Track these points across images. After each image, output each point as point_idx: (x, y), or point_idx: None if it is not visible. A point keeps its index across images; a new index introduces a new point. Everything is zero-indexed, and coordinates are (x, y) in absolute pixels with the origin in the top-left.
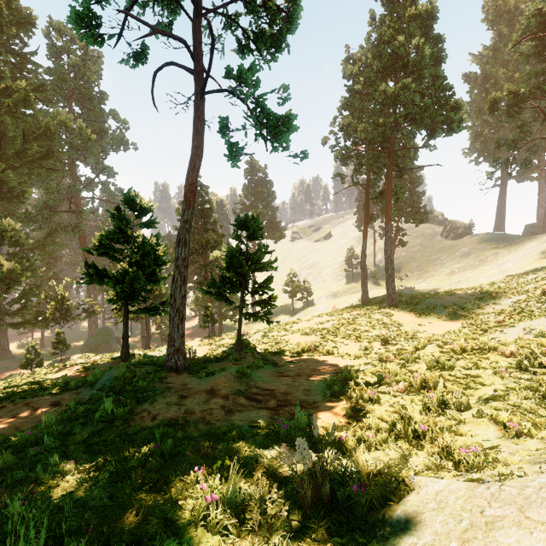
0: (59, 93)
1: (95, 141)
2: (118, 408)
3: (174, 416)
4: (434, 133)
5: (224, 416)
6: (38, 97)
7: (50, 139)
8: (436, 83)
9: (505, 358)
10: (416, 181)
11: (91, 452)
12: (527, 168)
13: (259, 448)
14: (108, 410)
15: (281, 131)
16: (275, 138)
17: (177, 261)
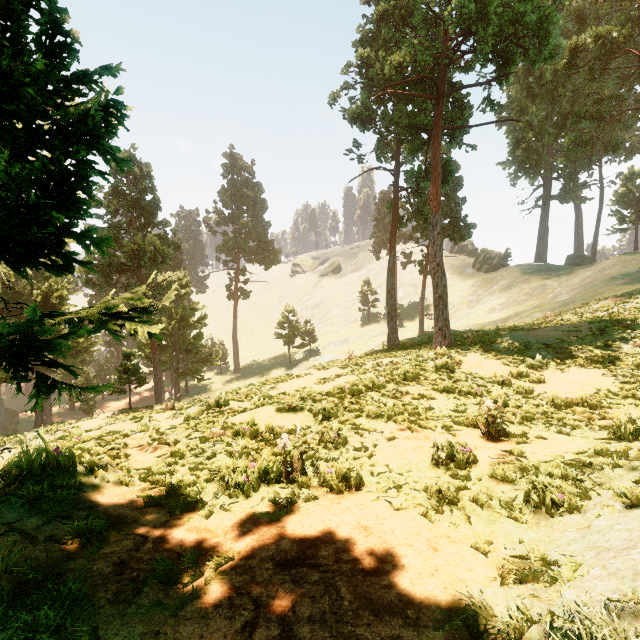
0: None
1: None
2: None
3: None
4: (509, 65)
5: None
6: None
7: None
8: None
9: None
10: (455, 182)
11: None
12: (619, 149)
13: None
14: None
15: None
16: None
17: None
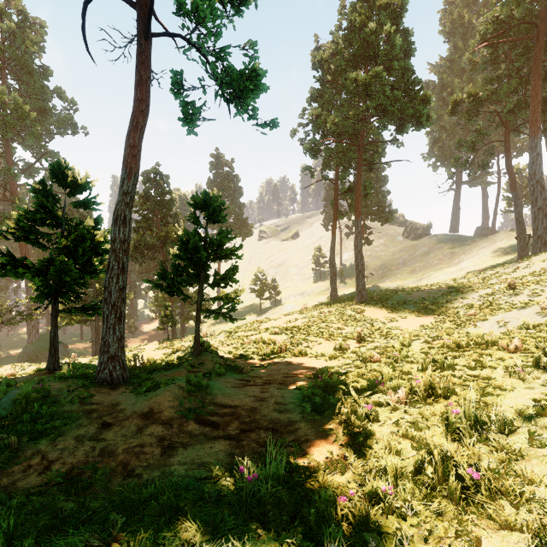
0: None
1: (36, 121)
2: None
3: (80, 463)
4: (403, 128)
5: (159, 458)
6: None
7: None
8: (405, 76)
9: (510, 354)
10: (382, 180)
11: None
12: (485, 169)
13: (205, 532)
14: None
15: (246, 88)
16: (239, 98)
17: (114, 243)
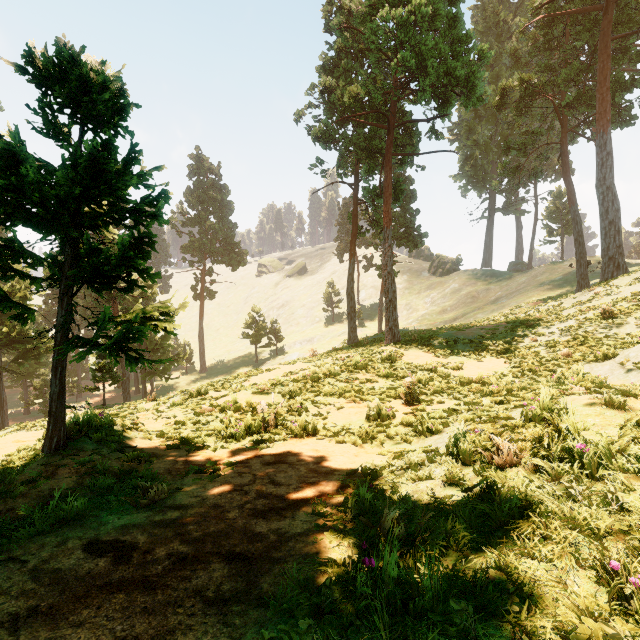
0: None
1: None
2: None
3: None
4: (447, 105)
5: None
6: None
7: None
8: (453, 27)
9: None
10: (410, 195)
11: None
12: (539, 177)
13: None
14: None
15: None
16: None
17: None
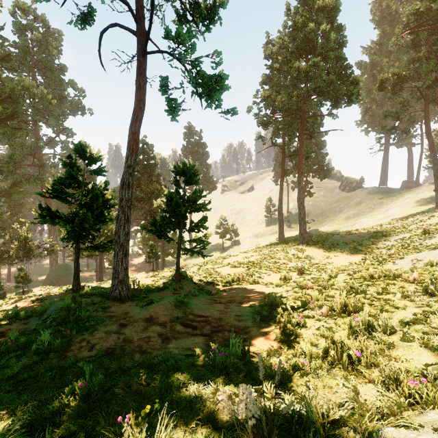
0: (23, 63)
1: (55, 106)
2: (55, 339)
3: (112, 346)
4: (337, 104)
5: (161, 344)
6: (5, 66)
7: (15, 102)
8: (339, 63)
9: (409, 284)
10: (321, 144)
11: (16, 390)
12: (407, 134)
13: (194, 380)
14: (45, 342)
15: (214, 88)
16: (209, 95)
17: (121, 202)
